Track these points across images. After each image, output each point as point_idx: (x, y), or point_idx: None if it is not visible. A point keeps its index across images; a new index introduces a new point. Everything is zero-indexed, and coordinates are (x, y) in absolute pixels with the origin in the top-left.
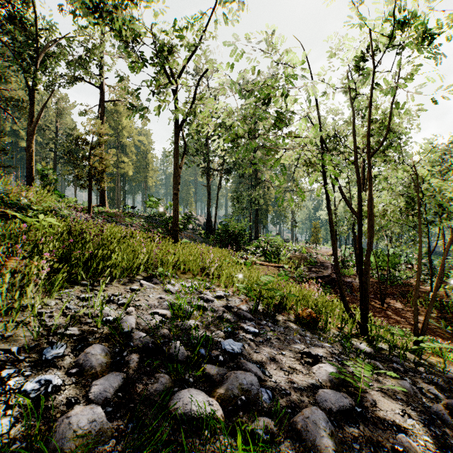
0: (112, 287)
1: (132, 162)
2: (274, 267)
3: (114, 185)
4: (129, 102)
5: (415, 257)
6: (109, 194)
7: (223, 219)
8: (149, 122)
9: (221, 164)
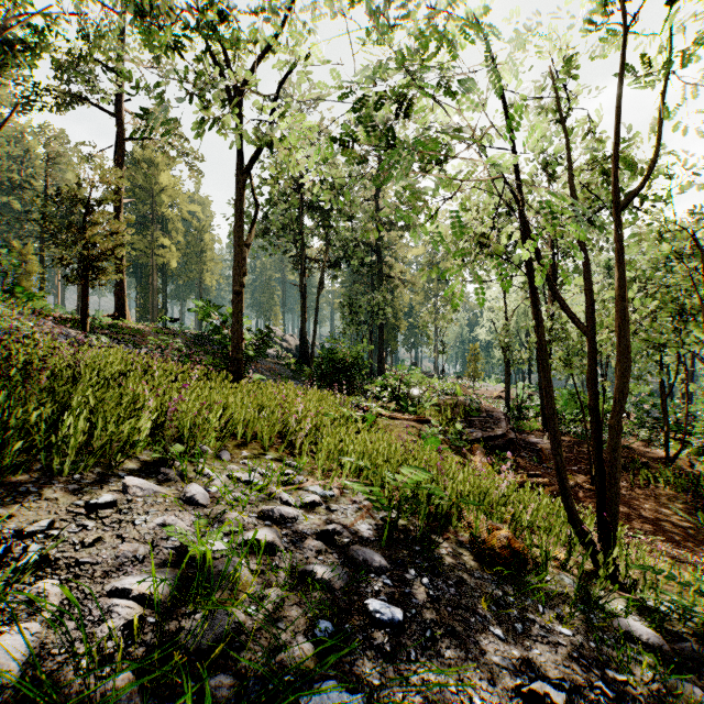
0: (39, 501)
1: (177, 246)
2: (414, 421)
3: (147, 284)
4: (167, 143)
5: (633, 402)
6: (138, 298)
7: (325, 339)
8: (203, 176)
9: (324, 250)
